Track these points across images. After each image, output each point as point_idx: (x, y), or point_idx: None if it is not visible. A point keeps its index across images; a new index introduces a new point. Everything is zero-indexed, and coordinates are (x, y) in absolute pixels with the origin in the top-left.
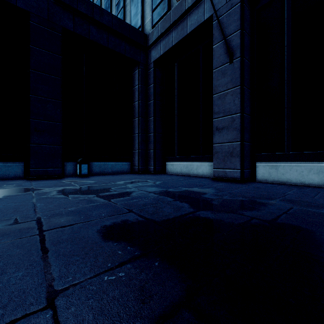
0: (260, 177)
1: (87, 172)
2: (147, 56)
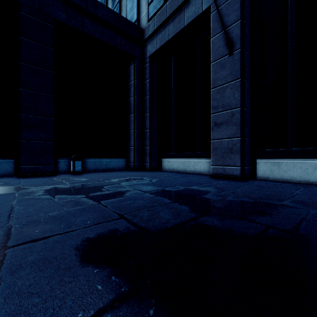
0: (261, 174)
1: (81, 169)
2: (143, 51)
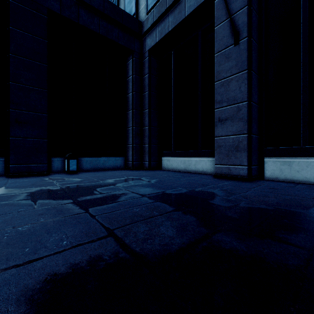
0: (269, 174)
1: (76, 168)
2: (142, 45)
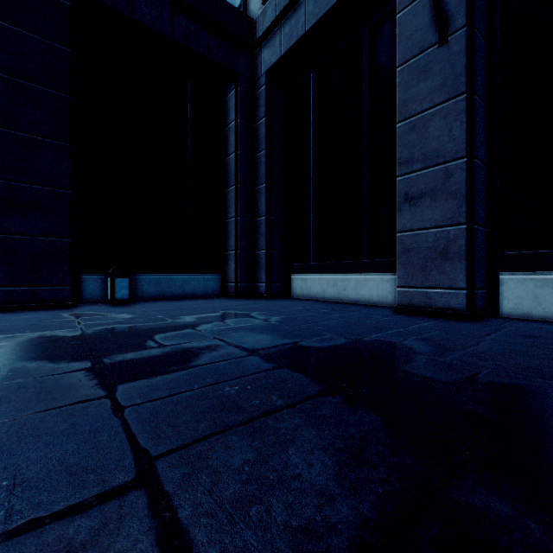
0: (511, 307)
1: (129, 294)
2: (254, 63)
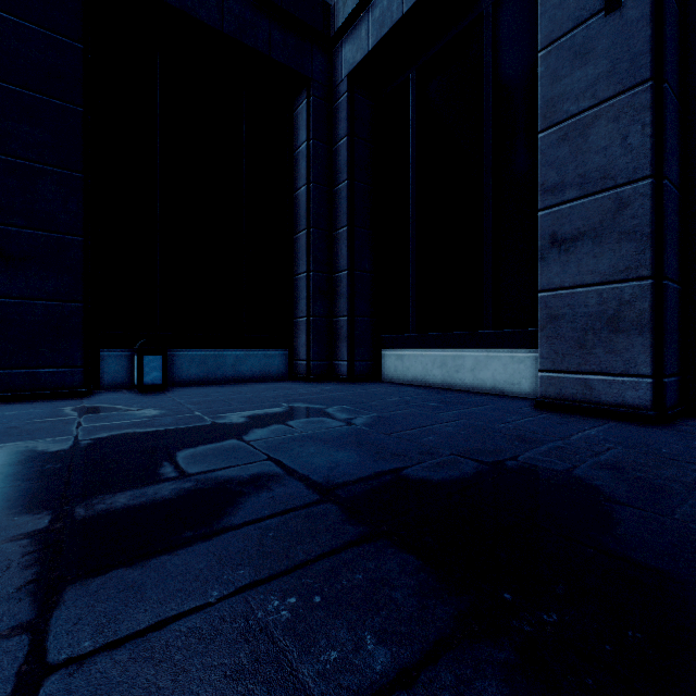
0: None
1: (162, 378)
2: (332, 64)
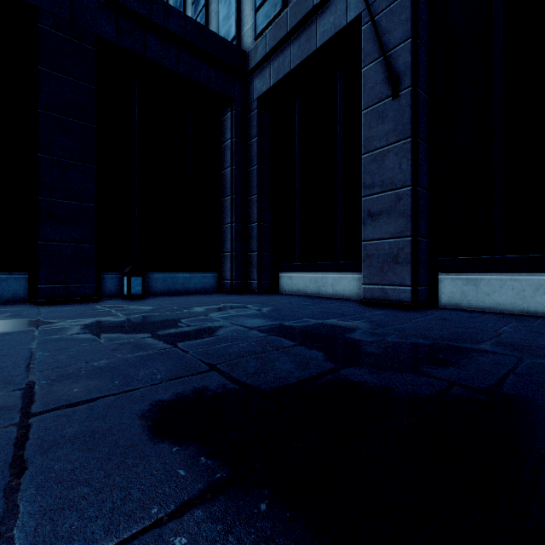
0: (446, 300)
1: (142, 290)
2: (247, 89)
